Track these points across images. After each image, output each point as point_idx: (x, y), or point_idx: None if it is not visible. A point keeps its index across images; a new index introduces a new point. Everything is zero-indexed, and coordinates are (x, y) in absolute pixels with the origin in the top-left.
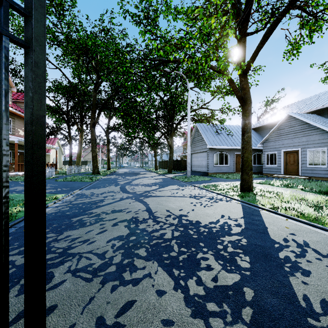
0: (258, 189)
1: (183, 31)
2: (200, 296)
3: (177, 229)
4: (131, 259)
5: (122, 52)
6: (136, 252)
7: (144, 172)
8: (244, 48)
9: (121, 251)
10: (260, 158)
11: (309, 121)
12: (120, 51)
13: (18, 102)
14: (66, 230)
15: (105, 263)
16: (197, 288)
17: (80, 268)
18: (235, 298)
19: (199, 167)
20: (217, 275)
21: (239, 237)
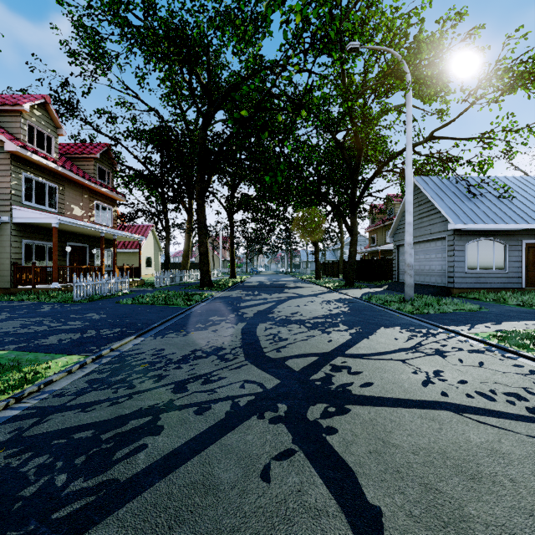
0: None
1: None
2: None
3: None
4: None
5: None
6: None
7: (296, 283)
8: None
9: None
10: None
11: None
12: None
13: (77, 159)
14: None
15: None
16: None
17: None
18: None
19: (421, 275)
20: None
21: None
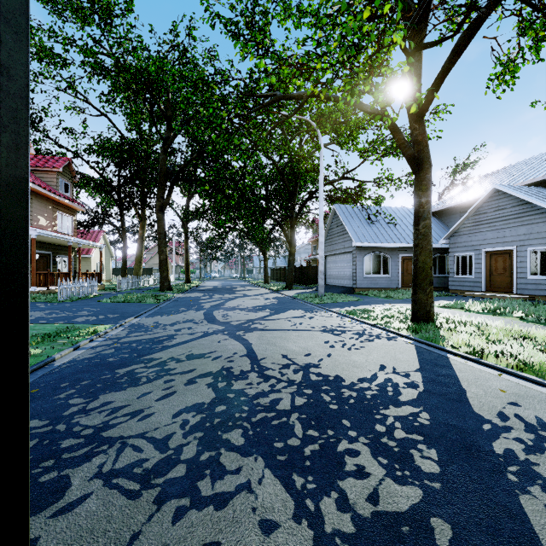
0: (443, 317)
1: (311, 40)
2: (346, 536)
3: (300, 391)
4: (215, 451)
5: (207, 82)
6: (225, 437)
7: (247, 287)
8: (418, 71)
9: (197, 434)
10: (444, 264)
11: (532, 199)
12: (204, 82)
13: (38, 171)
14: (104, 392)
15: (167, 459)
16: (339, 517)
17: (120, 468)
18: (415, 541)
19: (339, 279)
20: (377, 490)
21: (414, 408)
